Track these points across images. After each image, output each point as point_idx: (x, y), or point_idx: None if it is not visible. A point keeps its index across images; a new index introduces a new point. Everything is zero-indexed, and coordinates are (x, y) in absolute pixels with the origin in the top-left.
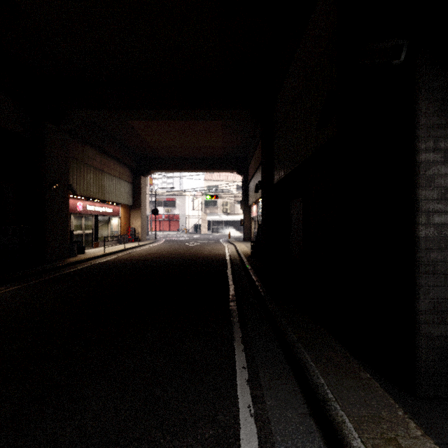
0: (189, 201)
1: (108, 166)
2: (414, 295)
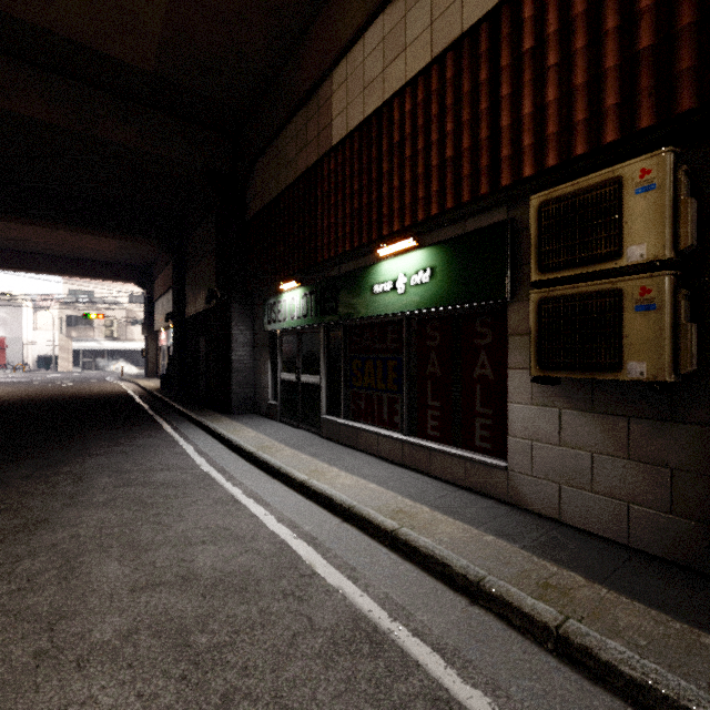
0: (28, 315)
1: None
2: (231, 380)
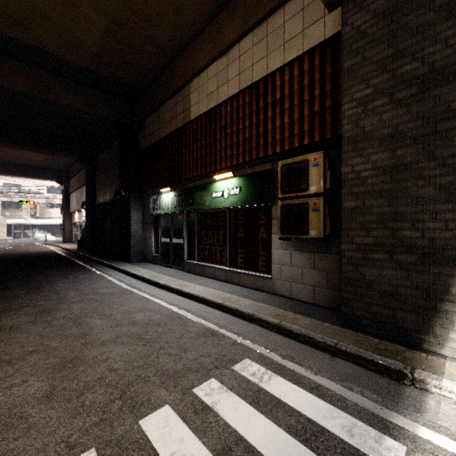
0: None
1: None
2: (130, 242)
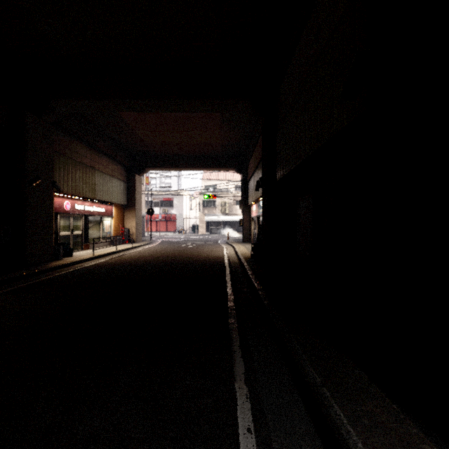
0: (186, 201)
1: (99, 163)
2: None
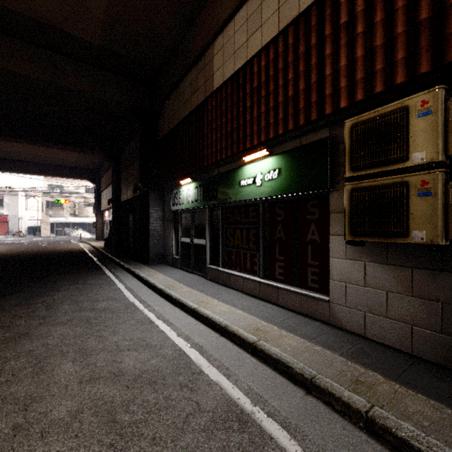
0: (22, 200)
1: None
2: (149, 242)
